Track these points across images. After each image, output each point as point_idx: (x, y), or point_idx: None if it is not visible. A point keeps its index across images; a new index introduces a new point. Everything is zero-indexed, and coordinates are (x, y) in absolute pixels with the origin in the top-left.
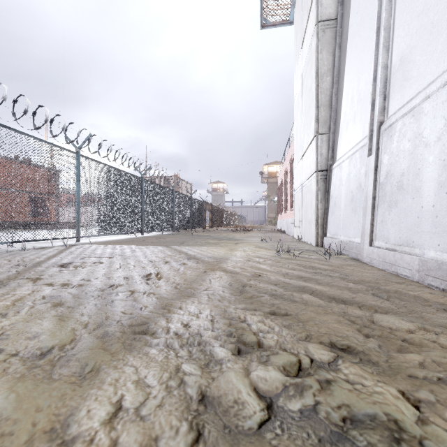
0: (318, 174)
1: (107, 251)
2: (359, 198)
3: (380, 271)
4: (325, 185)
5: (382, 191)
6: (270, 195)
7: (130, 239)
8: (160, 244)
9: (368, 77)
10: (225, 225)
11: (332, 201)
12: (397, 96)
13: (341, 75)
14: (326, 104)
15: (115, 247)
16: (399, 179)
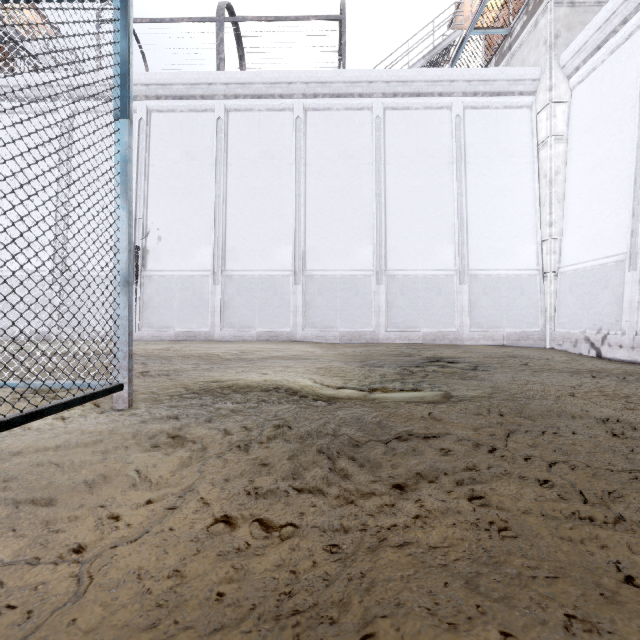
0: None
1: None
2: None
3: None
4: None
5: None
6: None
7: None
8: None
9: None
10: None
11: None
12: None
13: None
14: None
15: None
16: None
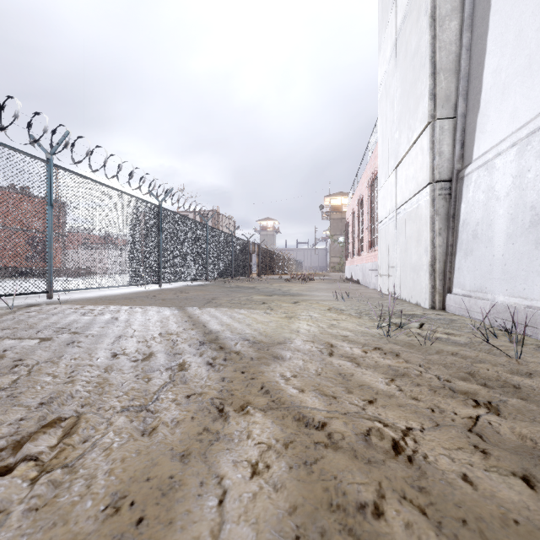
0: (435, 187)
1: (66, 319)
2: None
3: None
4: (448, 205)
5: None
6: (333, 235)
7: (135, 294)
8: (173, 303)
9: None
10: (276, 273)
11: (465, 231)
12: None
13: (480, 12)
14: (449, 67)
15: (92, 311)
16: None
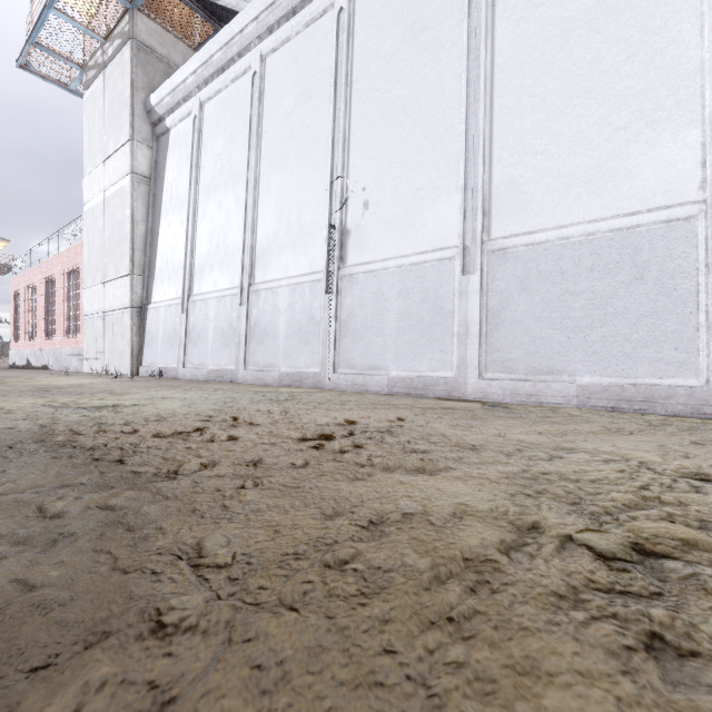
0: (134, 310)
1: None
2: (175, 338)
3: (191, 380)
4: (141, 321)
5: (190, 337)
6: None
7: None
8: None
9: (180, 258)
10: None
11: (148, 336)
12: (198, 286)
13: (155, 232)
14: (141, 249)
15: None
16: (199, 332)
